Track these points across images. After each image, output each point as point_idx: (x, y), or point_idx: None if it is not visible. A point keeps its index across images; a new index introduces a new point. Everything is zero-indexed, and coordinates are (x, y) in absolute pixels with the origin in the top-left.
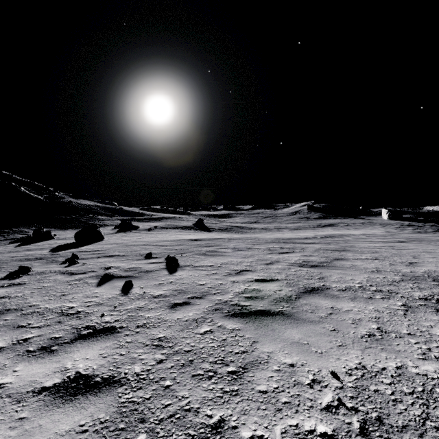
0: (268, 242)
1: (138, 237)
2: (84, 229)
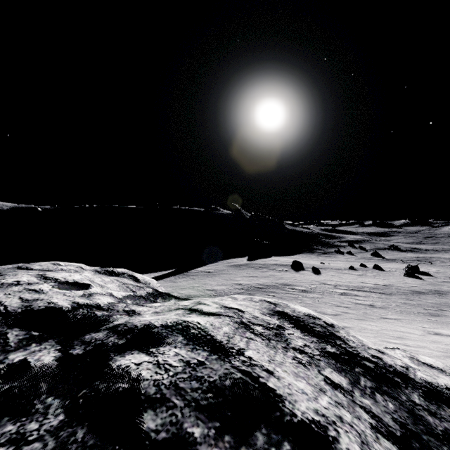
0: (447, 259)
1: (388, 255)
2: (375, 252)
